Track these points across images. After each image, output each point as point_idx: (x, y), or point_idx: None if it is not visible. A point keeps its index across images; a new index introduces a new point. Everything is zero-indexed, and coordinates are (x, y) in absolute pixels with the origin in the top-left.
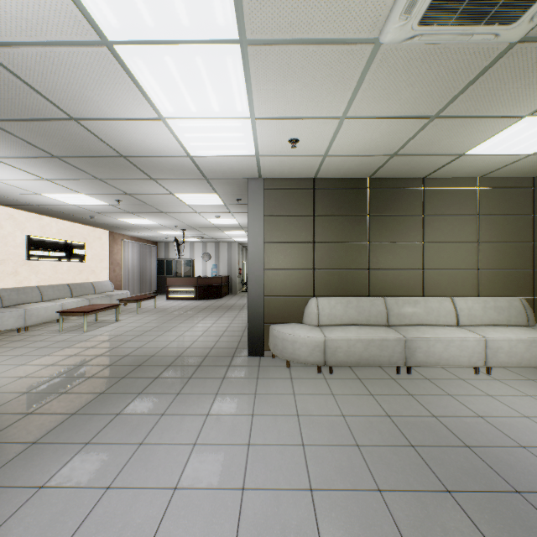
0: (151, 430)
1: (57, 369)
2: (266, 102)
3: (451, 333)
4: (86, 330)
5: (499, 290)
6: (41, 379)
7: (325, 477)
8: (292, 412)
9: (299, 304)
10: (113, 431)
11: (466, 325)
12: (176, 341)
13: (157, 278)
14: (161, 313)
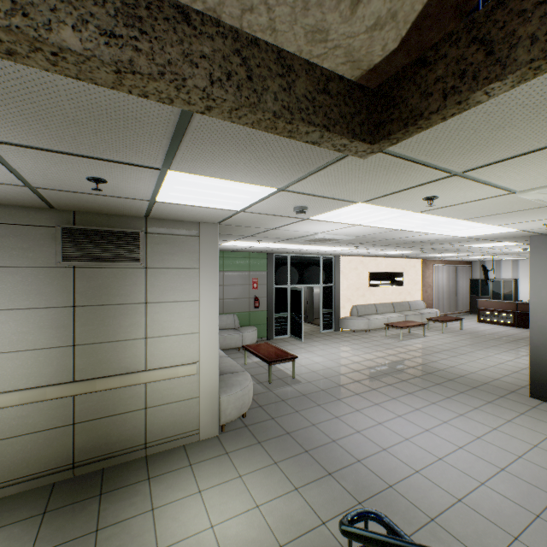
0: (423, 406)
1: (383, 360)
2: (497, 222)
3: None
4: (401, 339)
5: None
6: (376, 363)
7: (519, 472)
8: (531, 442)
9: None
10: (405, 399)
11: None
12: (464, 365)
13: (469, 298)
14: (464, 336)
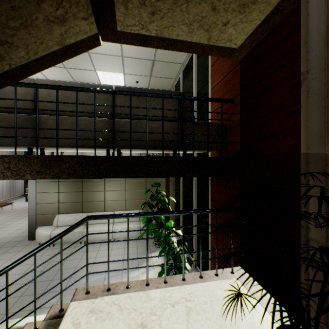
0: None
1: None
2: None
3: (102, 227)
4: None
5: (134, 207)
6: None
7: (1, 283)
8: None
9: (52, 217)
10: None
11: (118, 222)
12: (1, 234)
13: (24, 187)
14: (12, 213)
